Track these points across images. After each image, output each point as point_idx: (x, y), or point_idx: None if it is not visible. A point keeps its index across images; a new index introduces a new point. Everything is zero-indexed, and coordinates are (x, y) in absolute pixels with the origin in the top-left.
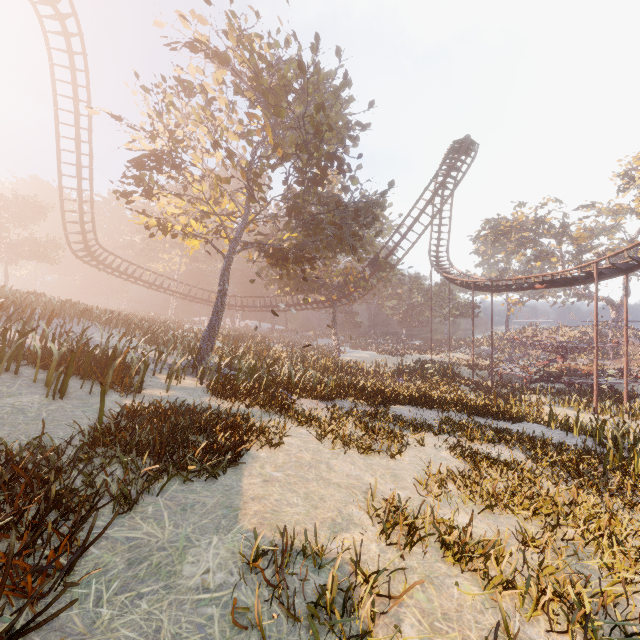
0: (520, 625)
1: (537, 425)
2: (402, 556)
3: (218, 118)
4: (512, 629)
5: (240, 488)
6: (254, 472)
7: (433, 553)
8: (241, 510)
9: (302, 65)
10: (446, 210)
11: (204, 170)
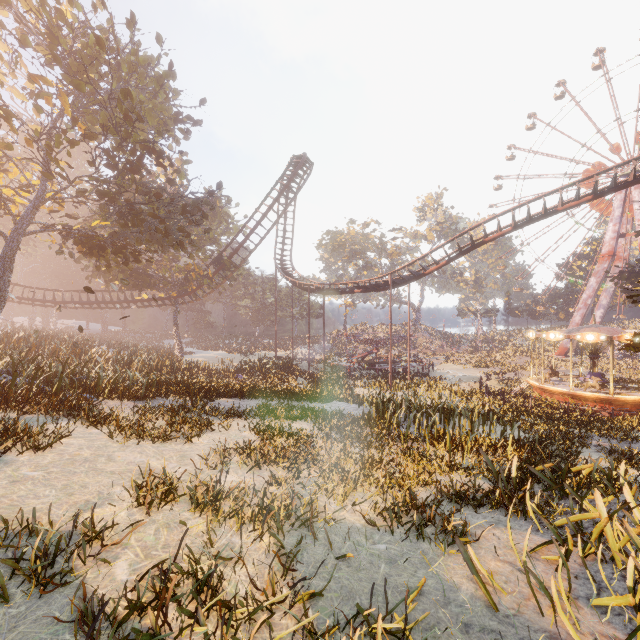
0: (230, 537)
1: (342, 403)
2: (148, 514)
3: None
4: (221, 541)
5: None
6: (1, 476)
7: (184, 507)
8: None
9: (102, 42)
10: (290, 218)
11: None
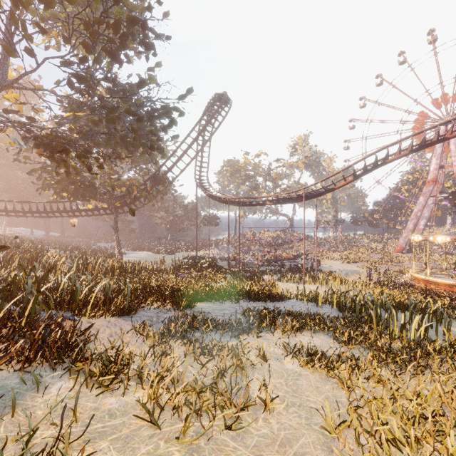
0: None
1: (294, 300)
2: None
3: None
4: None
5: None
6: None
7: None
8: None
9: None
10: (206, 146)
11: None
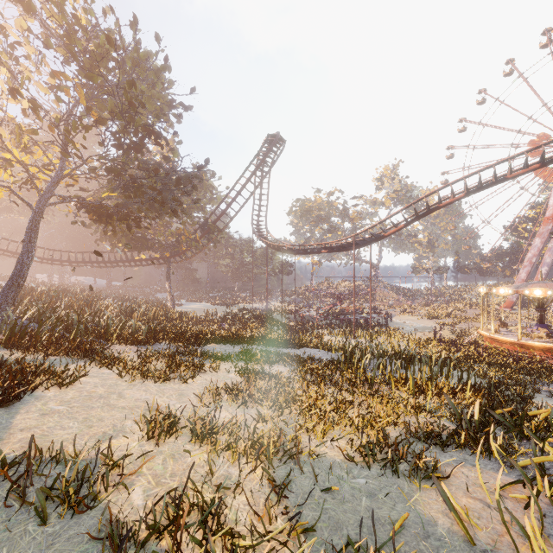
0: (227, 468)
1: (312, 349)
2: (156, 446)
3: (22, 65)
4: (219, 471)
5: (10, 424)
6: (33, 409)
7: (185, 440)
8: (3, 440)
9: (111, 41)
10: (265, 188)
11: (9, 115)
